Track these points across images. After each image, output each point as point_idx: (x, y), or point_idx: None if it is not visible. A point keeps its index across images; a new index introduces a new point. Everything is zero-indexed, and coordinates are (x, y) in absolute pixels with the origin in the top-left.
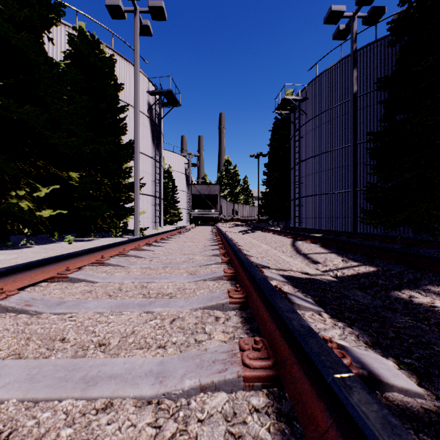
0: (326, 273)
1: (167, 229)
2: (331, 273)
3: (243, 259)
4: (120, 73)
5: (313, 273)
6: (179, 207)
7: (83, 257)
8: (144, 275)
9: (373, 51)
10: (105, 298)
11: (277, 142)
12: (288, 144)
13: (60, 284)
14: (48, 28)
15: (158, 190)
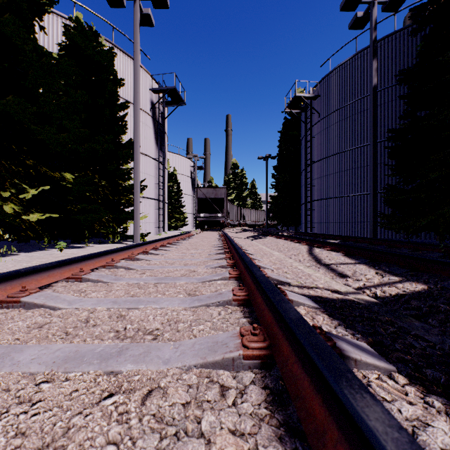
0: (361, 291)
1: (171, 234)
2: (369, 291)
3: (260, 278)
4: (121, 69)
5: (343, 290)
6: (184, 212)
7: (53, 271)
8: (128, 296)
9: (391, 44)
10: (57, 338)
11: (286, 143)
12: (298, 145)
13: (8, 313)
14: (39, 15)
15: (162, 194)
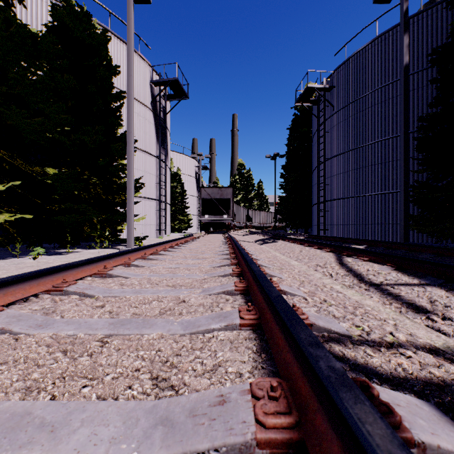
0: None
1: (173, 237)
2: None
3: (347, 403)
4: (118, 58)
5: (439, 344)
6: (188, 213)
7: None
8: (19, 388)
9: (417, 24)
10: None
11: (296, 141)
12: (308, 143)
13: None
14: None
15: (163, 194)
